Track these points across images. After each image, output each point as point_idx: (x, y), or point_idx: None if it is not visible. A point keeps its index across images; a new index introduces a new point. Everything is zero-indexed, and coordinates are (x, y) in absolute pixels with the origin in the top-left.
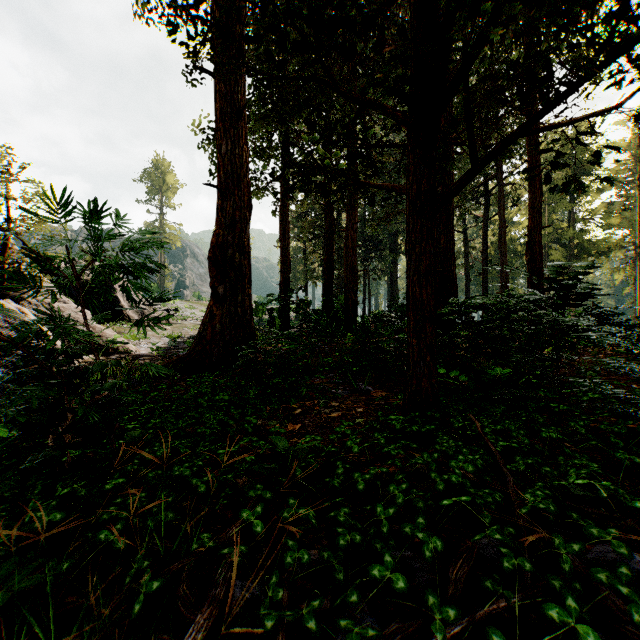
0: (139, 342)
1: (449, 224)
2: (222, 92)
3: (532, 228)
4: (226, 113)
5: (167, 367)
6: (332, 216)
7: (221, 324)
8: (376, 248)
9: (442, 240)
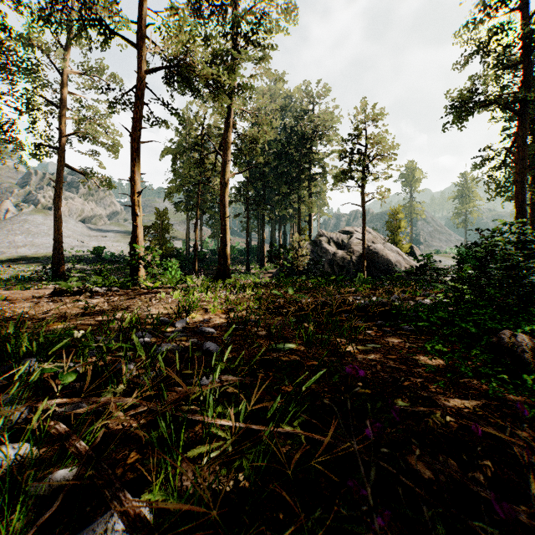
0: None
1: None
2: (517, 205)
3: None
4: (519, 211)
5: None
6: None
7: None
8: None
9: None
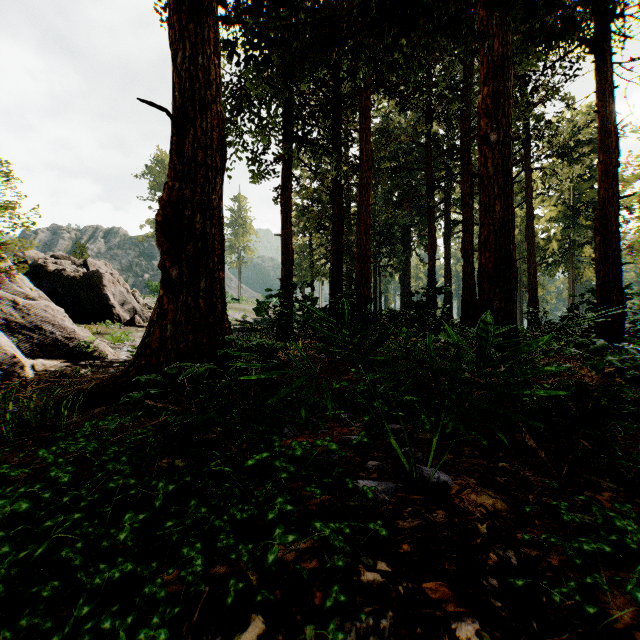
0: (122, 344)
1: (507, 185)
2: None
3: (604, 199)
4: (183, 1)
5: (92, 390)
6: (341, 201)
7: (174, 325)
8: (387, 242)
9: (497, 207)
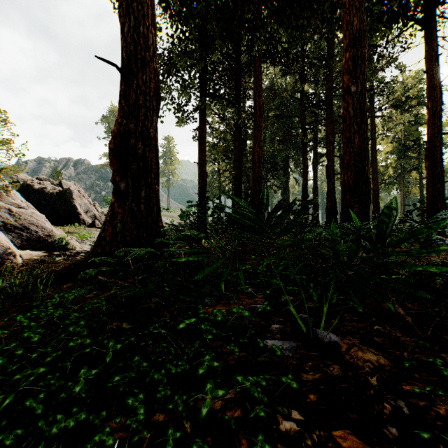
0: (86, 240)
1: (363, 123)
2: None
3: (432, 135)
4: None
5: (63, 272)
6: (241, 138)
7: (122, 223)
8: (273, 169)
9: (356, 139)
